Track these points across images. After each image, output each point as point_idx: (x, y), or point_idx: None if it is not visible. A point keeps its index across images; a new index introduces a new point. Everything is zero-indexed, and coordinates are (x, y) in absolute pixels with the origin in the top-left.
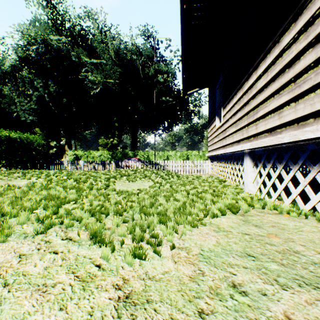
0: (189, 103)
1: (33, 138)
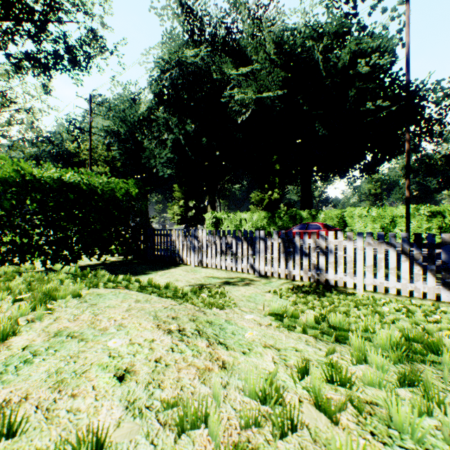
0: (427, 107)
1: (117, 184)
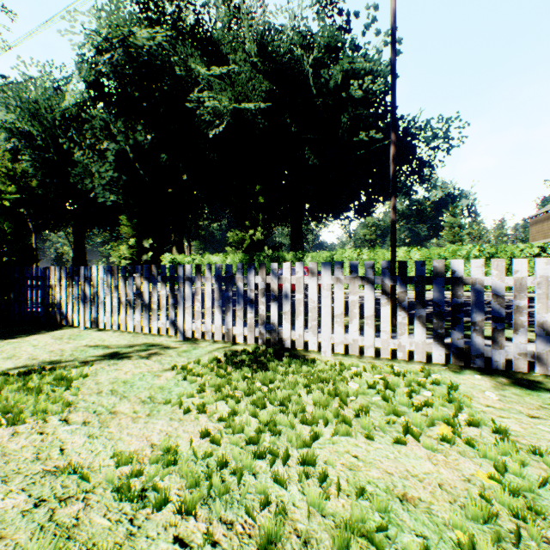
0: (418, 147)
1: None
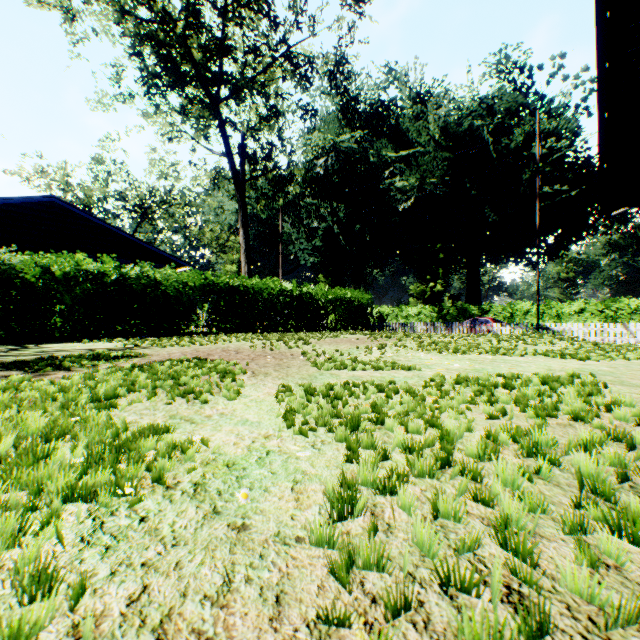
0: None
1: (361, 295)
